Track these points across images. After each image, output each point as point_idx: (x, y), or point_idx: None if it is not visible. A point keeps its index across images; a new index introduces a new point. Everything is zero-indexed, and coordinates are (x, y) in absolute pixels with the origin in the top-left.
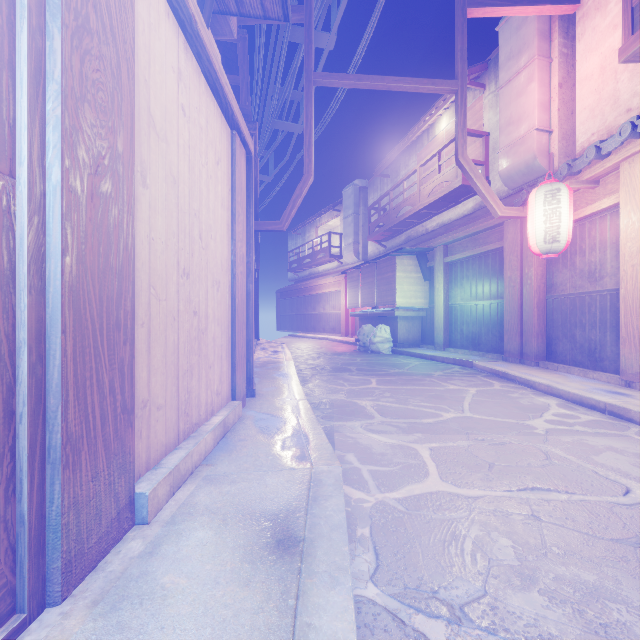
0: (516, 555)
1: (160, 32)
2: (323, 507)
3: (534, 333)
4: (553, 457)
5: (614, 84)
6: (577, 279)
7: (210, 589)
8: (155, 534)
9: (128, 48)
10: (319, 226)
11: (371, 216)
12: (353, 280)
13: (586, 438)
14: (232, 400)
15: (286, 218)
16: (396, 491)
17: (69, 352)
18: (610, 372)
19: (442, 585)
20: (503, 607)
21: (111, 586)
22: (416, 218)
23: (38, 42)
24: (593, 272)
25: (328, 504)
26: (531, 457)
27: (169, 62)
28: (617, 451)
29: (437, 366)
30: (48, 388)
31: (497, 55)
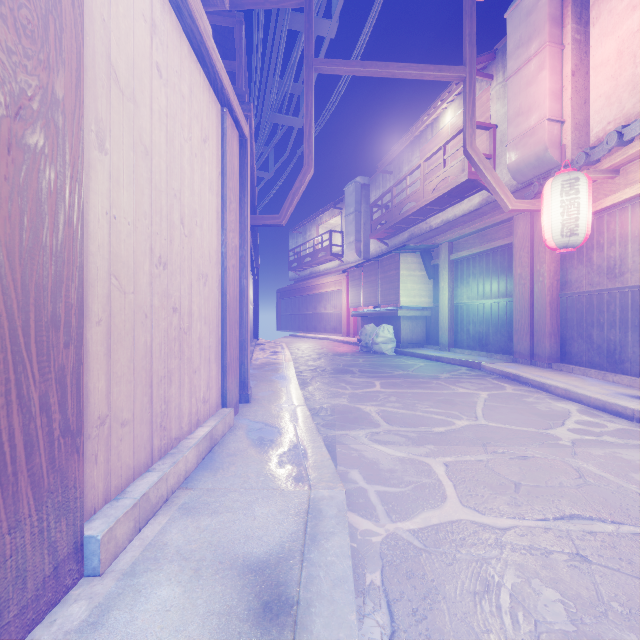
0: (568, 615)
1: None
2: (323, 550)
3: (547, 333)
4: (587, 475)
5: (633, 69)
6: (594, 276)
7: None
8: (106, 592)
9: None
10: (320, 224)
11: (373, 213)
12: (355, 279)
13: (619, 451)
14: (222, 407)
15: (285, 212)
16: (410, 520)
17: None
18: (632, 375)
19: None
20: None
21: None
22: (420, 215)
23: None
24: (612, 268)
25: (329, 545)
26: (562, 475)
27: (139, 8)
28: None
29: (443, 367)
30: None
31: (505, 44)
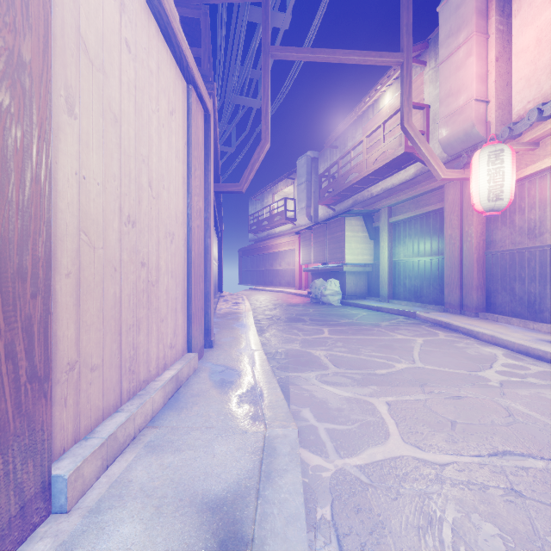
0: (508, 550)
1: None
2: (277, 487)
3: (474, 286)
4: (515, 413)
5: (550, 54)
6: (516, 236)
7: None
8: (71, 529)
9: None
10: (276, 193)
11: (322, 183)
12: (306, 239)
13: (543, 391)
14: (188, 352)
15: (245, 180)
16: (357, 456)
17: None
18: (550, 323)
19: None
20: None
21: None
22: (362, 184)
23: None
24: (532, 229)
25: (283, 482)
26: (493, 413)
27: None
28: None
29: (383, 316)
30: None
31: (437, 34)
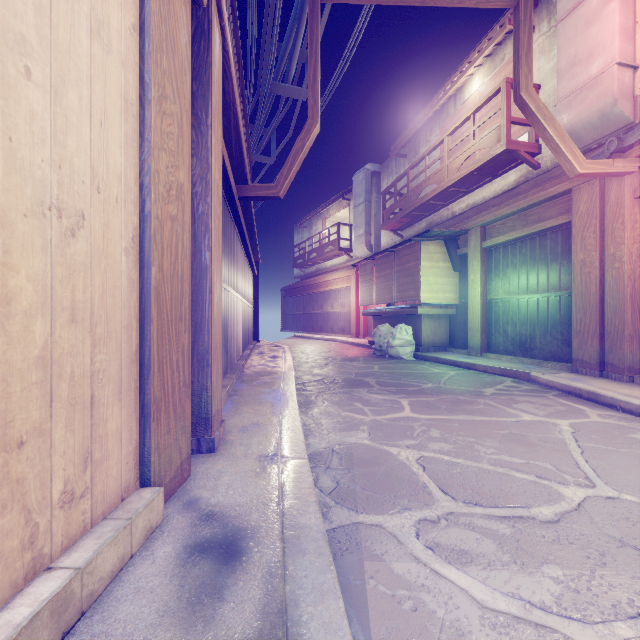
0: None
1: None
2: None
3: (626, 336)
4: None
5: None
6: None
7: None
8: None
9: None
10: (327, 218)
11: (386, 201)
12: (366, 273)
13: None
14: (142, 486)
15: (283, 180)
16: None
17: None
18: None
19: None
20: None
21: None
22: (441, 199)
23: None
24: None
25: None
26: None
27: None
28: None
29: (481, 378)
30: None
31: None
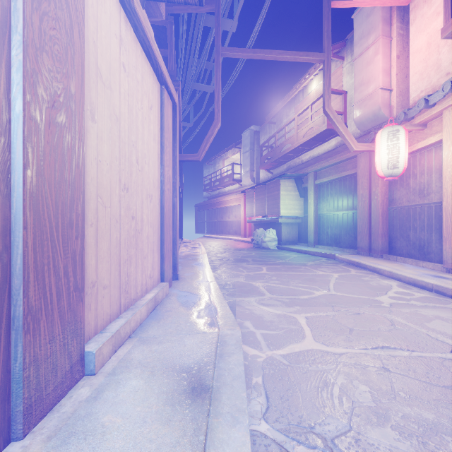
0: (372, 398)
1: (105, 7)
2: (227, 362)
3: (379, 234)
4: (396, 324)
5: (437, 55)
6: (411, 195)
7: (139, 427)
8: (99, 383)
9: (79, 15)
10: (225, 159)
11: (262, 151)
12: (249, 197)
13: (420, 310)
14: (161, 282)
15: (201, 152)
16: (281, 349)
17: (30, 244)
18: (435, 262)
19: (317, 422)
20: (364, 440)
21: (63, 424)
22: (294, 153)
23: (4, 2)
24: (422, 190)
25: (231, 359)
26: (380, 324)
27: (113, 30)
28: (443, 319)
29: (310, 258)
30: (13, 271)
31: (352, 36)
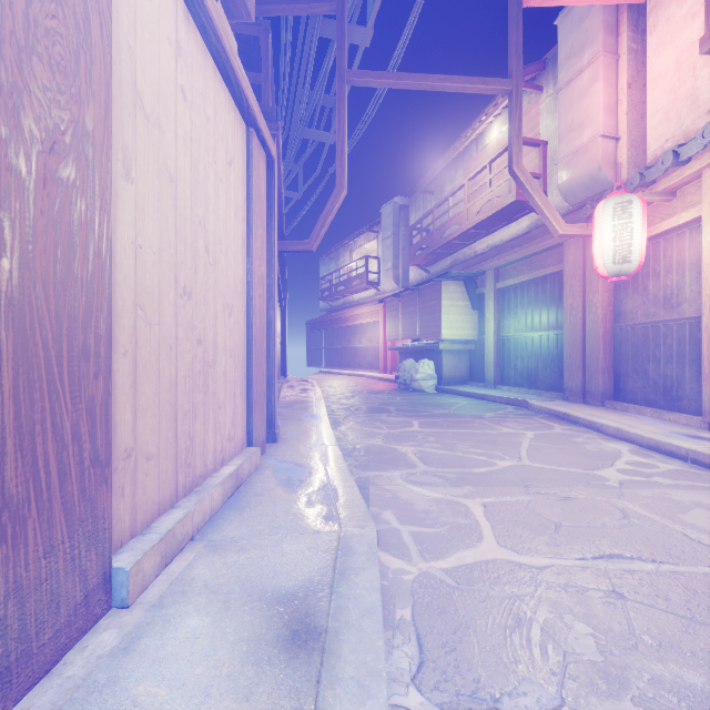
0: (598, 647)
1: None
2: (352, 584)
3: (599, 368)
4: (632, 515)
5: (692, 82)
6: (650, 306)
7: (197, 705)
8: (135, 622)
9: None
10: (354, 249)
11: (413, 237)
12: (392, 309)
13: (668, 492)
14: (248, 446)
15: (315, 237)
16: (444, 559)
17: (7, 387)
18: (689, 413)
19: (505, 690)
20: None
21: (66, 700)
22: (463, 239)
23: None
24: (669, 298)
25: (359, 580)
26: (605, 515)
27: (163, 31)
28: (708, 508)
29: (488, 406)
30: None
31: (556, 53)
